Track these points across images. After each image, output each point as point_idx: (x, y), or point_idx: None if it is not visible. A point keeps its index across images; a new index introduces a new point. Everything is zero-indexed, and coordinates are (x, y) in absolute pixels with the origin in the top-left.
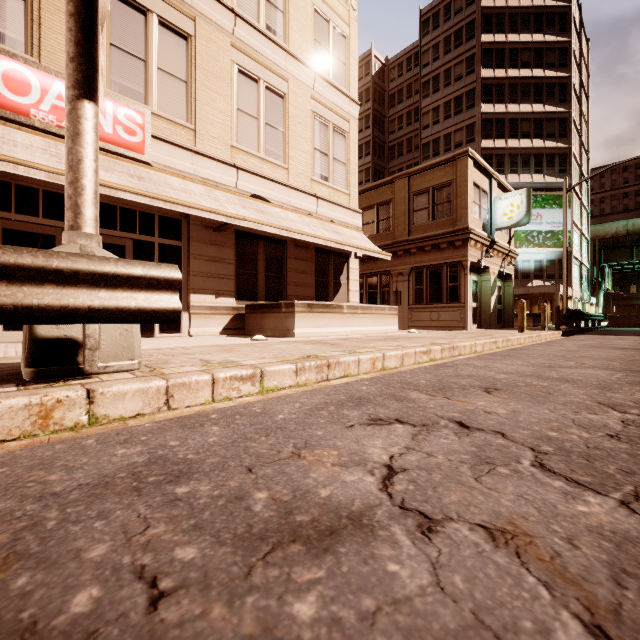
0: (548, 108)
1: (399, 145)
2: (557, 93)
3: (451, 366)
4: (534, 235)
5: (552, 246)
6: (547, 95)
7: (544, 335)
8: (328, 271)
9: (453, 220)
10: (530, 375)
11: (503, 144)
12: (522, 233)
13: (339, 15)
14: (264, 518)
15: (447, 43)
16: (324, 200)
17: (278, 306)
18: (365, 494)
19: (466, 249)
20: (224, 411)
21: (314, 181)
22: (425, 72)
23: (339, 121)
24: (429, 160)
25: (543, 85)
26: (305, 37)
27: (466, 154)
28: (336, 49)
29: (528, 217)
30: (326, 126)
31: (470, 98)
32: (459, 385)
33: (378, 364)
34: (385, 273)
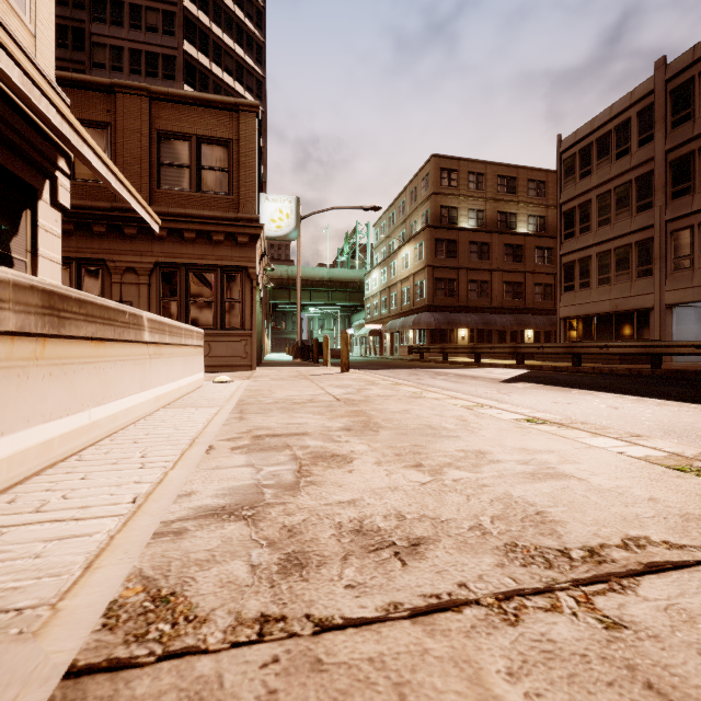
0: None
1: None
2: None
3: None
4: None
5: None
6: None
7: None
8: None
9: (233, 202)
10: None
11: None
12: None
13: None
14: None
15: None
16: None
17: None
18: None
19: (254, 251)
20: None
21: None
22: None
23: None
24: None
25: None
26: None
27: (256, 110)
28: None
29: (298, 232)
30: None
31: (169, 66)
32: None
33: None
34: (92, 263)
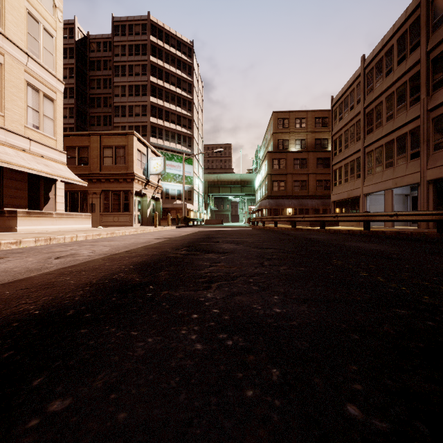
0: (183, 111)
1: (98, 99)
2: (187, 105)
3: (105, 238)
4: (177, 176)
5: (185, 183)
6: (183, 104)
7: (165, 228)
8: (39, 189)
9: (126, 167)
10: (129, 238)
11: (162, 123)
12: (171, 174)
13: (48, 22)
14: (48, 252)
15: (131, 49)
16: (36, 142)
17: (1, 212)
18: (67, 250)
19: (133, 184)
20: (16, 249)
21: (27, 128)
22: (116, 59)
23: (48, 91)
24: (119, 118)
25: (181, 98)
26: (19, 29)
27: (133, 134)
28: (46, 43)
29: (164, 171)
30: (38, 92)
31: (144, 89)
32: (102, 241)
33: (74, 239)
34: (84, 191)
